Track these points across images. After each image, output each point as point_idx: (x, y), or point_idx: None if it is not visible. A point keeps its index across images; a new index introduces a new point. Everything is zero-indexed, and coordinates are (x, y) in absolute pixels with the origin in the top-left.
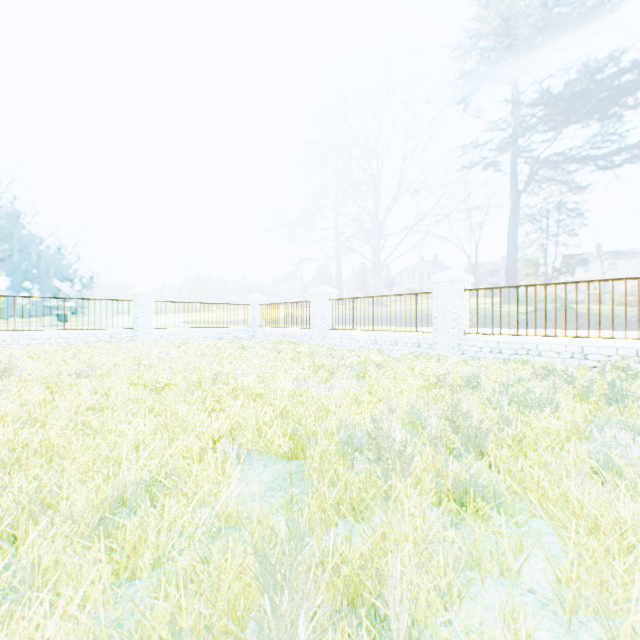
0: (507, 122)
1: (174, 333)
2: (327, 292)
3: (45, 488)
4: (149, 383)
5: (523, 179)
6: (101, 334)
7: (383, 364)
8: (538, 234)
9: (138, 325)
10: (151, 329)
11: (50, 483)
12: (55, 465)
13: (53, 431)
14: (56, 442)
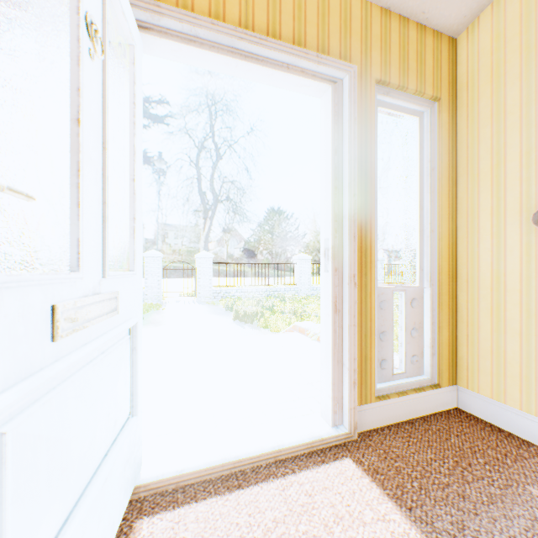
0: None
1: None
2: None
3: None
4: None
5: None
6: None
7: None
8: None
9: None
10: None
11: None
12: None
13: None
14: None
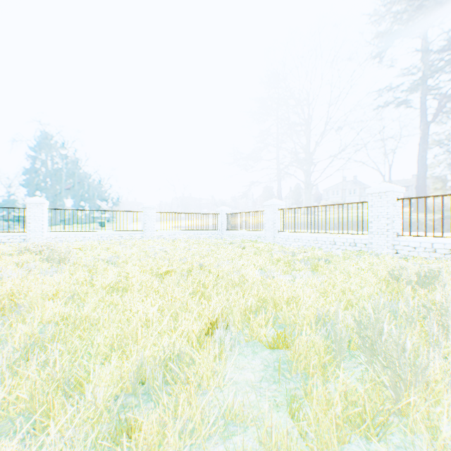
0: (420, 65)
1: (168, 234)
2: (277, 204)
3: (76, 360)
4: (154, 270)
5: (435, 110)
6: (123, 234)
7: (330, 260)
8: (449, 154)
9: (146, 228)
10: (154, 231)
11: (79, 358)
12: (86, 338)
13: (87, 307)
14: (87, 318)
